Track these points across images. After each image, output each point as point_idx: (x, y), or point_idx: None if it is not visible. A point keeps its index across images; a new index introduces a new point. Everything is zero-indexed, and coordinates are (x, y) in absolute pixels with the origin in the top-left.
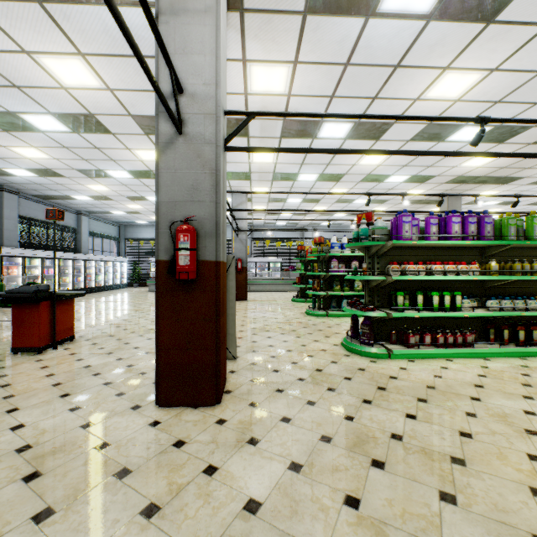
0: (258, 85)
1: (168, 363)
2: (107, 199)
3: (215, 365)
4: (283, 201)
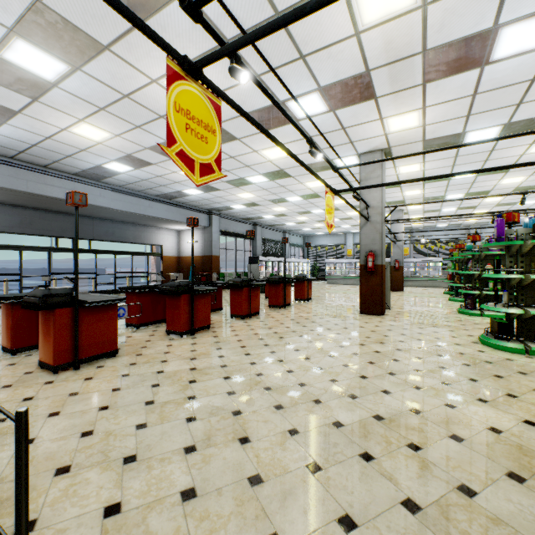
0: (404, 171)
1: (363, 299)
2: (304, 223)
3: (381, 301)
4: (437, 211)
